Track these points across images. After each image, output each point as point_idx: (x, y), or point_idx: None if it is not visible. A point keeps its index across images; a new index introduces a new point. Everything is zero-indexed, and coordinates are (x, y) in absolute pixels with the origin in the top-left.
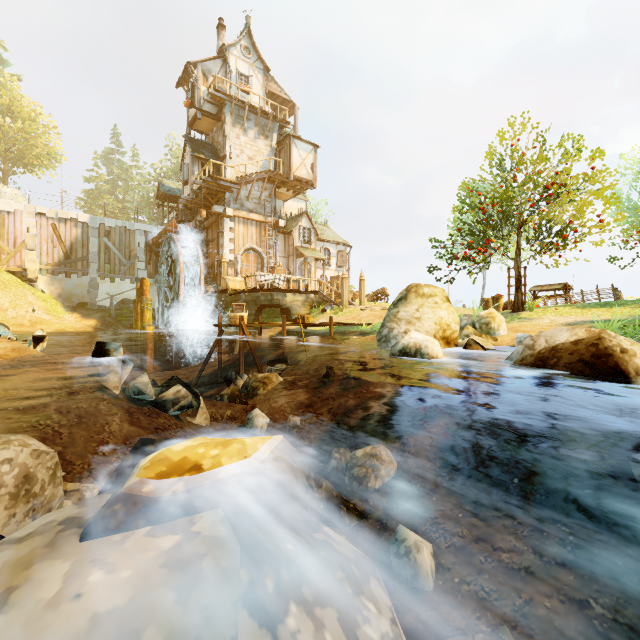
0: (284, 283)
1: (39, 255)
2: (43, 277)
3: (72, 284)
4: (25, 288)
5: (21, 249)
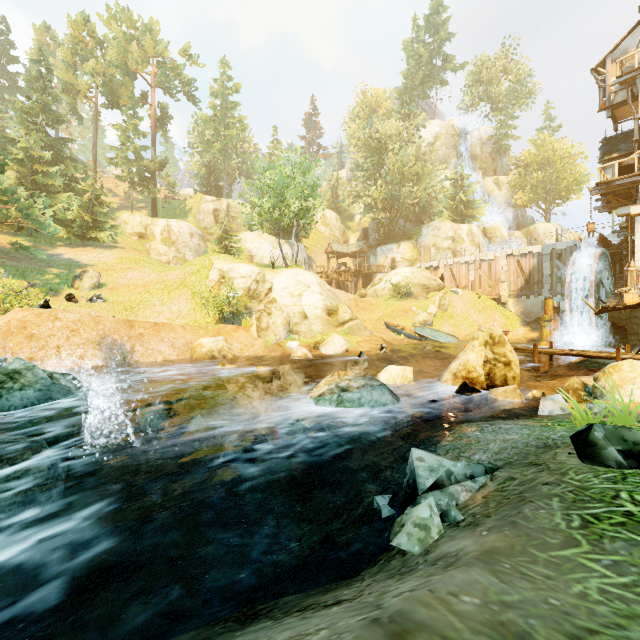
0: None
1: (509, 285)
2: (511, 300)
3: (530, 303)
4: (497, 310)
5: (498, 283)
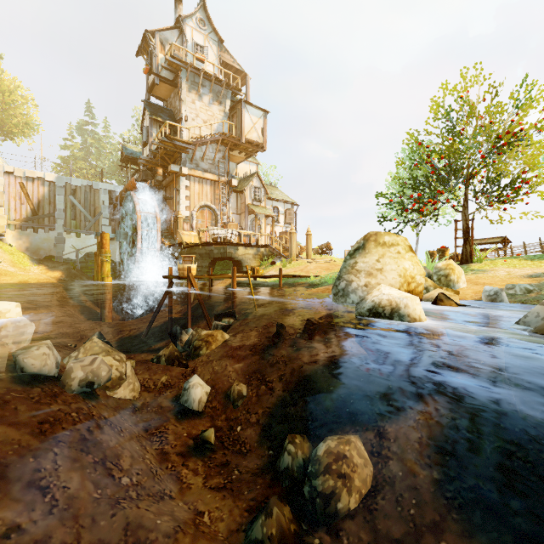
0: (236, 237)
1: (7, 211)
2: (11, 232)
3: (39, 238)
4: None
5: None
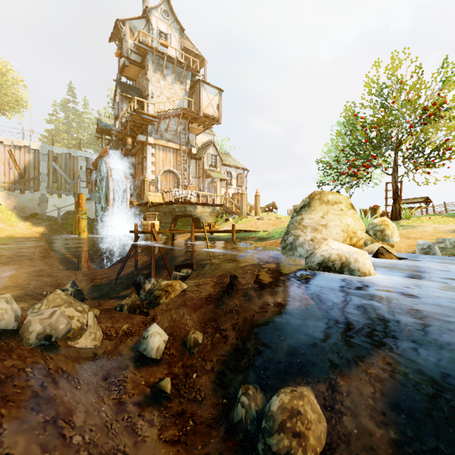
0: (195, 197)
1: None
2: (1, 193)
3: (25, 199)
4: None
5: None
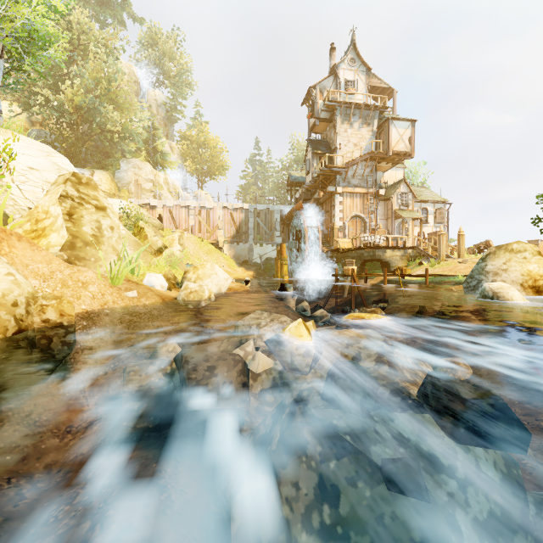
0: (384, 242)
1: (224, 232)
2: (226, 245)
3: (240, 249)
4: (218, 252)
5: (216, 229)
